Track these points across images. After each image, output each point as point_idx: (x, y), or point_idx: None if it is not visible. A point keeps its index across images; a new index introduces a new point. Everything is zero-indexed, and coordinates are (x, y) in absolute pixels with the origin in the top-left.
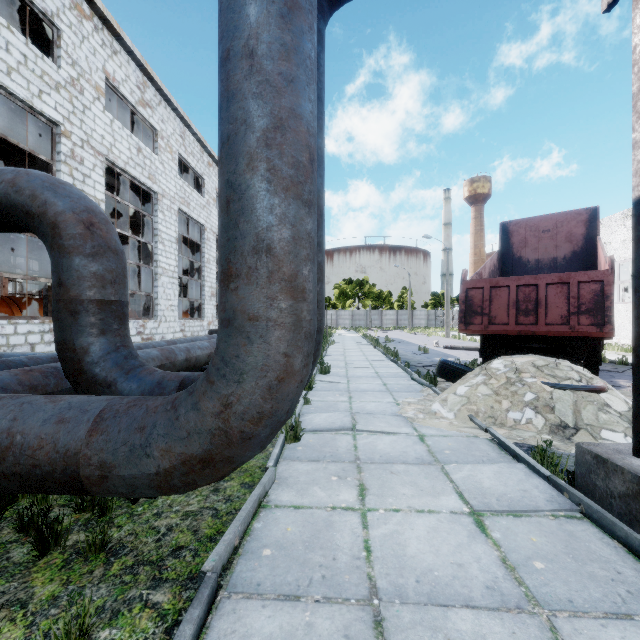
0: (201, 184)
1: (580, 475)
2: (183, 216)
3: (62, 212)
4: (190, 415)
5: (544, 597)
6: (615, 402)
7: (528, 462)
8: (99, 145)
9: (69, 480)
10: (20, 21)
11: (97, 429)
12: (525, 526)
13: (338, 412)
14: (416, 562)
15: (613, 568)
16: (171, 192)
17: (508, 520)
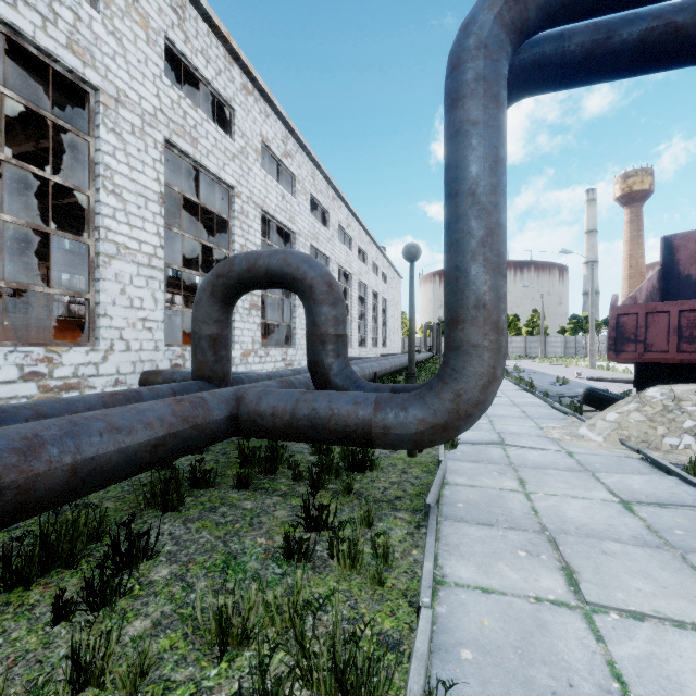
0: (327, 218)
1: None
2: (313, 251)
3: (315, 277)
4: (434, 401)
5: (680, 546)
6: None
7: (680, 475)
8: (258, 199)
9: (365, 435)
10: (201, 105)
11: (378, 408)
12: (670, 513)
13: (483, 431)
14: (574, 520)
15: None
16: (305, 230)
17: (655, 509)
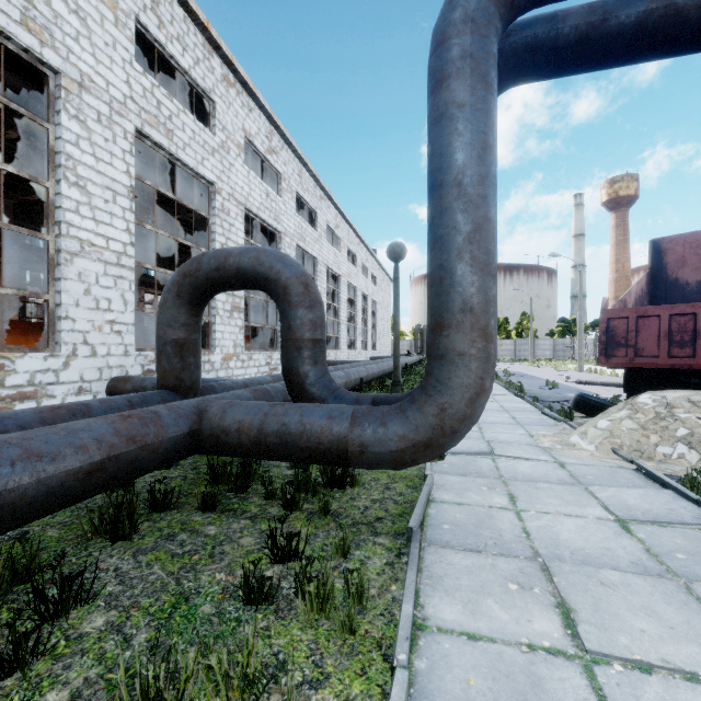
0: (314, 218)
1: None
2: (299, 251)
3: (290, 277)
4: (416, 416)
5: (683, 573)
6: None
7: (676, 488)
8: (240, 196)
9: (340, 453)
10: (180, 97)
11: (355, 423)
12: (669, 533)
13: (472, 439)
14: (569, 543)
15: None
16: (291, 230)
17: (653, 528)
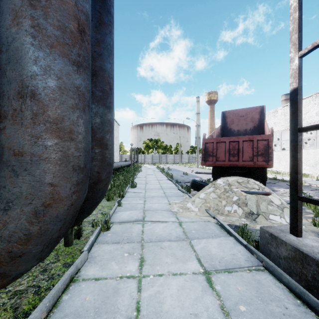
0: None
1: (262, 244)
2: None
3: None
4: None
5: None
6: (275, 200)
7: (235, 236)
8: None
9: None
10: None
11: None
12: (234, 279)
13: (136, 210)
14: (168, 316)
15: (283, 305)
16: None
17: (225, 275)
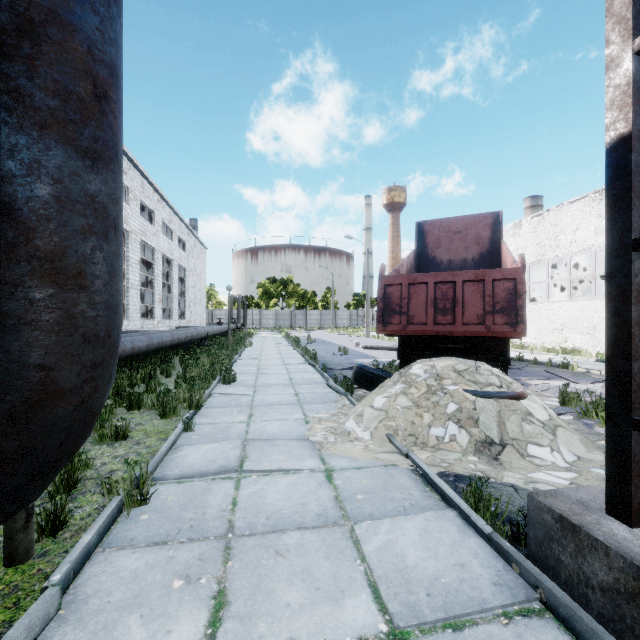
0: None
1: (535, 540)
2: None
3: None
4: None
5: None
6: (537, 410)
7: (460, 508)
8: None
9: None
10: None
11: None
12: None
13: (226, 441)
14: None
15: None
16: None
17: None
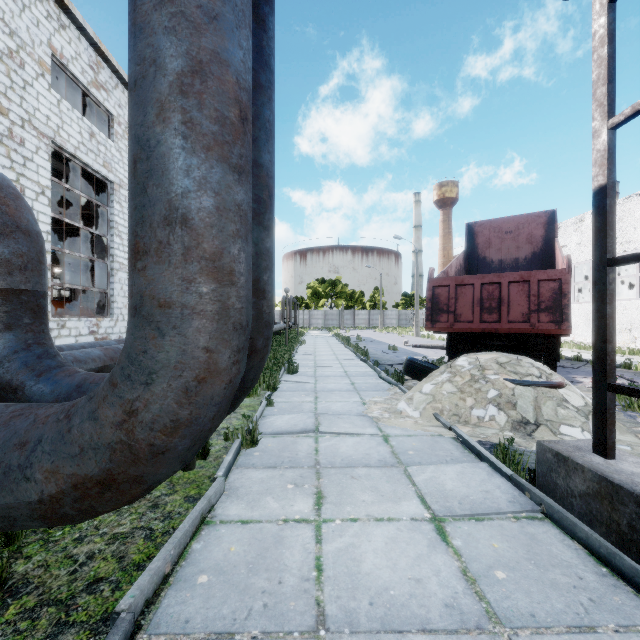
0: None
1: (541, 474)
2: None
3: None
4: (85, 426)
5: (505, 613)
6: (573, 397)
7: (491, 461)
8: (43, 126)
9: None
10: None
11: None
12: (487, 531)
13: (302, 413)
14: (371, 580)
15: (575, 573)
16: None
17: (470, 525)
